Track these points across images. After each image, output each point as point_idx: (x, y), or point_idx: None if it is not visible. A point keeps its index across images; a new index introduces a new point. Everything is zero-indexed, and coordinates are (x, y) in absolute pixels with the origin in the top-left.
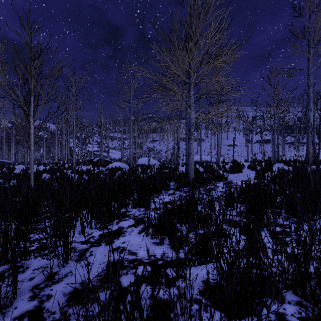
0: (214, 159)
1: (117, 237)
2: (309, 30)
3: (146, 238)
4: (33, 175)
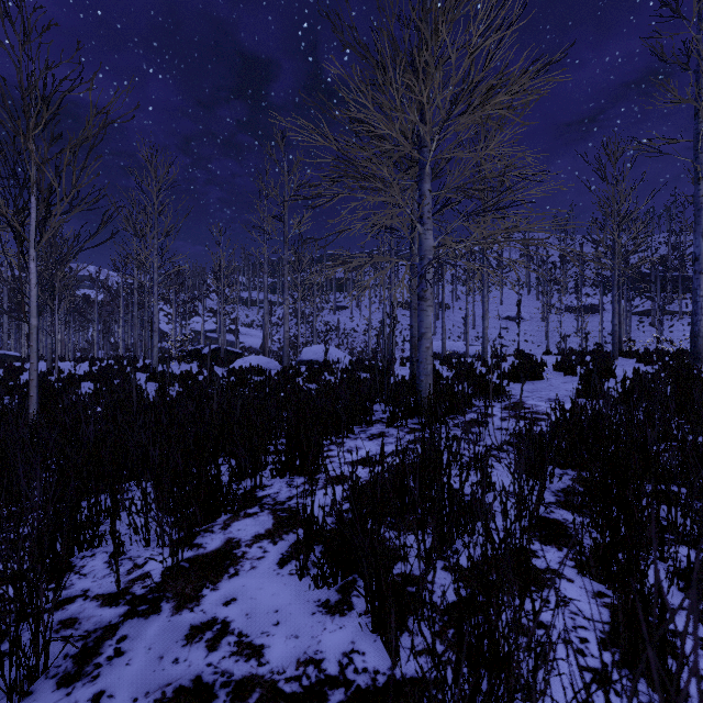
0: (473, 349)
1: (213, 581)
2: (699, 47)
3: (298, 586)
4: (36, 387)
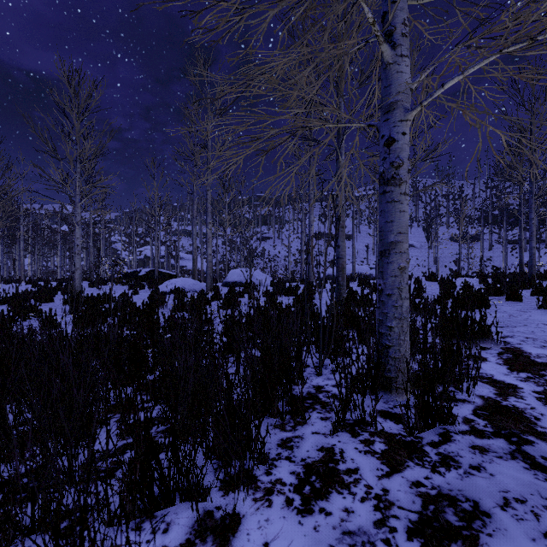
0: None
1: None
2: None
3: None
4: None
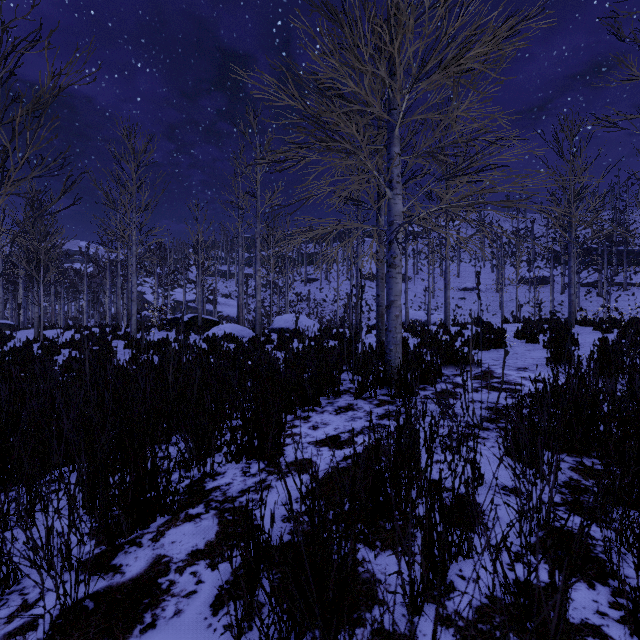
0: (433, 318)
1: (117, 639)
2: None
3: None
4: None
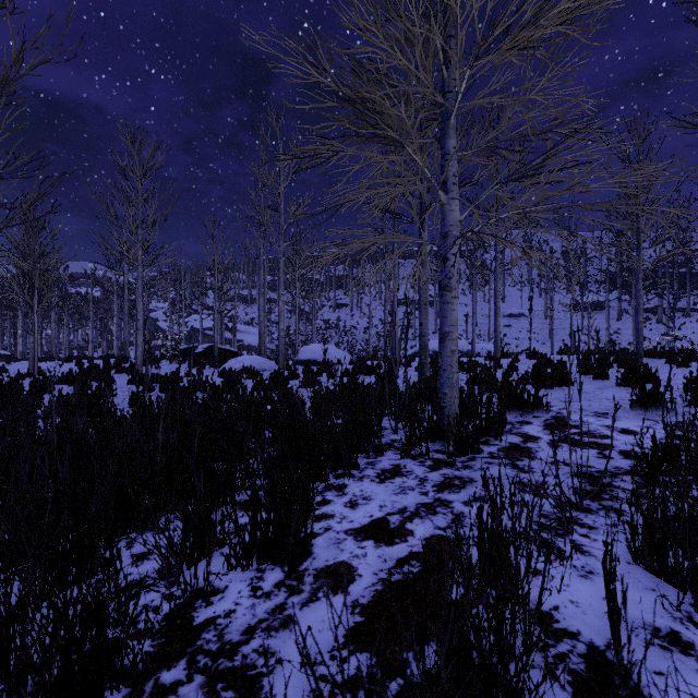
0: (477, 348)
1: None
2: None
3: None
4: None
